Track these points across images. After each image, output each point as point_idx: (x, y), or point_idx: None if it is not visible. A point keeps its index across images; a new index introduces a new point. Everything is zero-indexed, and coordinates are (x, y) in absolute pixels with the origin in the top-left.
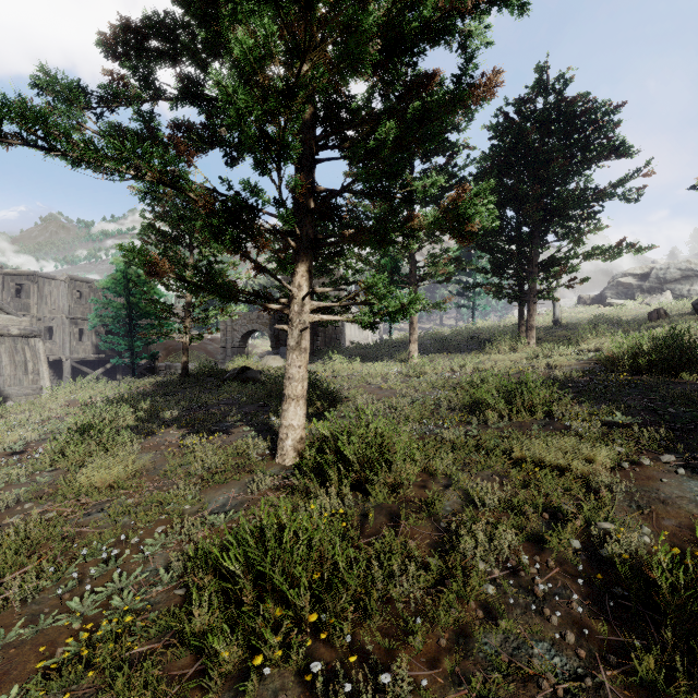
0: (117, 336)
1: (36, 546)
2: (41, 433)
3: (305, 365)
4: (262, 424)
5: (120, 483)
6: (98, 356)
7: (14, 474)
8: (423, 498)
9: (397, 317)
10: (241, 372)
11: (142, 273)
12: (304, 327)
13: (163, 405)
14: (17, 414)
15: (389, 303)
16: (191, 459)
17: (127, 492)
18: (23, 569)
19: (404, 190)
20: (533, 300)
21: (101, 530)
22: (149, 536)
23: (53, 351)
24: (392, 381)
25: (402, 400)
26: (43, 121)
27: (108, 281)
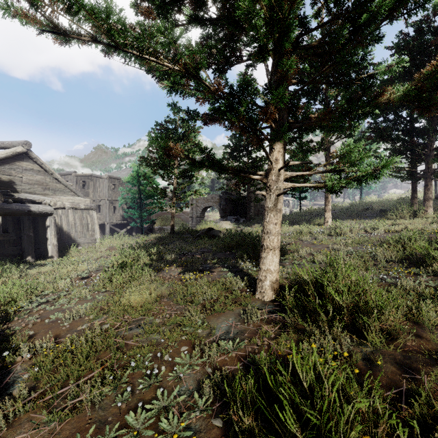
0: (133, 210)
1: (99, 353)
2: (97, 266)
3: (280, 223)
4: (233, 267)
5: (148, 305)
6: (123, 221)
7: (83, 293)
8: (427, 350)
9: (305, 196)
10: (208, 231)
11: (146, 172)
12: (283, 192)
13: (163, 251)
14: (84, 254)
15: (359, 169)
16: (192, 290)
17: (153, 312)
18: (91, 374)
19: (365, 75)
20: (430, 177)
21: (141, 344)
22: (177, 354)
23: (101, 219)
24: (319, 238)
25: (339, 253)
26: (106, 18)
27: (128, 178)
